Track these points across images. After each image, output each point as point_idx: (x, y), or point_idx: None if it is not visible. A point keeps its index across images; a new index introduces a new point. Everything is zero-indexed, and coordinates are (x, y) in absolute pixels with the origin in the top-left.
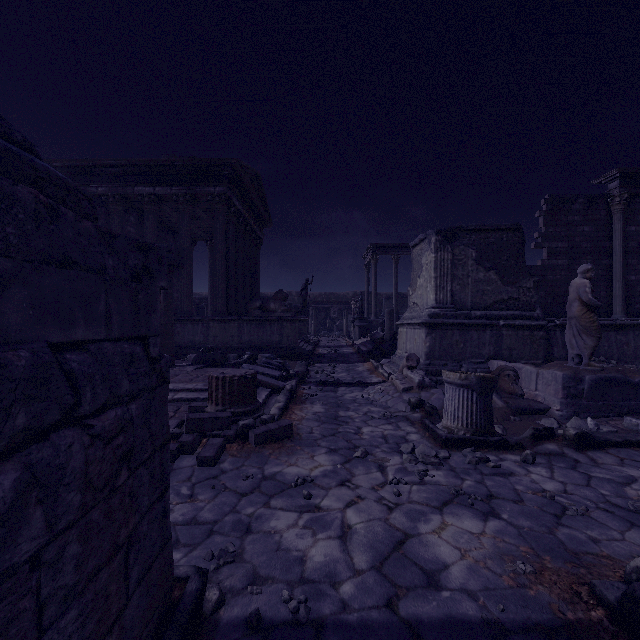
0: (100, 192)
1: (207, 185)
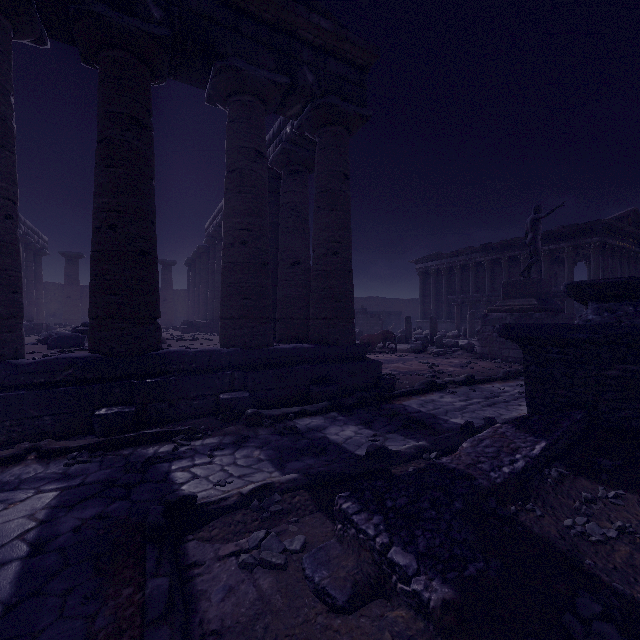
0: (516, 254)
1: (585, 238)
